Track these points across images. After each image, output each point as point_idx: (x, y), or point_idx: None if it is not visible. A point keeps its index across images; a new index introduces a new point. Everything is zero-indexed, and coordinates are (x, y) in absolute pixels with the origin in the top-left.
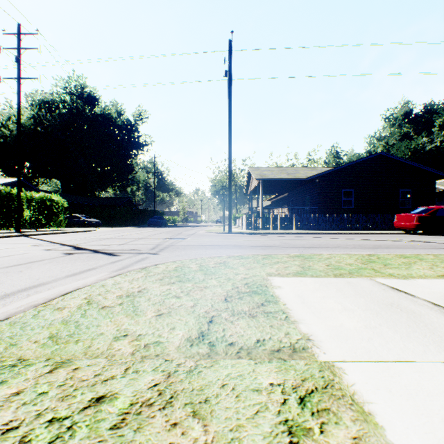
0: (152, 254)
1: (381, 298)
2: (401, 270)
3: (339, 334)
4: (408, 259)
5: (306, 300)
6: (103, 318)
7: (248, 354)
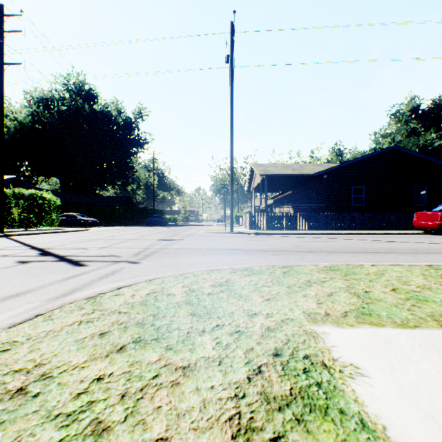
0: (132, 263)
1: None
2: None
3: None
4: None
5: None
6: None
7: None
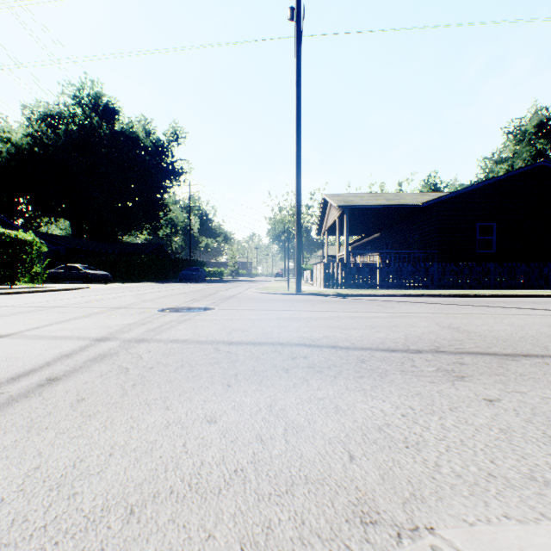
0: None
1: None
2: None
3: None
4: None
5: None
6: None
7: None
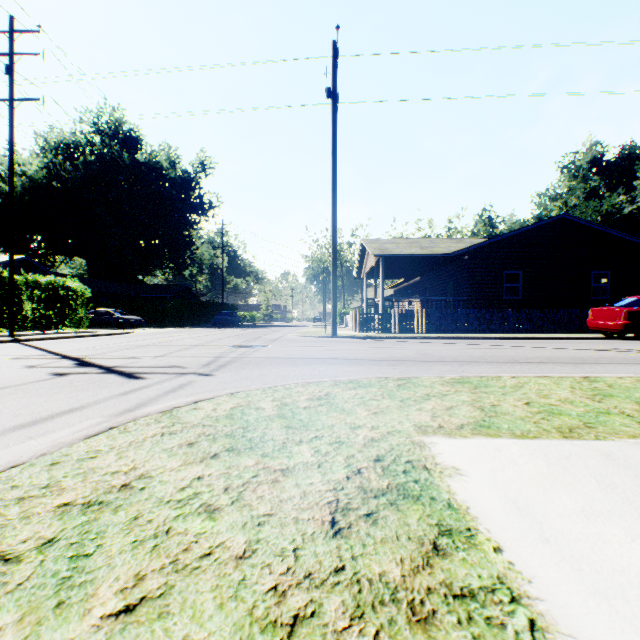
0: (203, 375)
1: None
2: None
3: None
4: None
5: (548, 529)
6: None
7: None
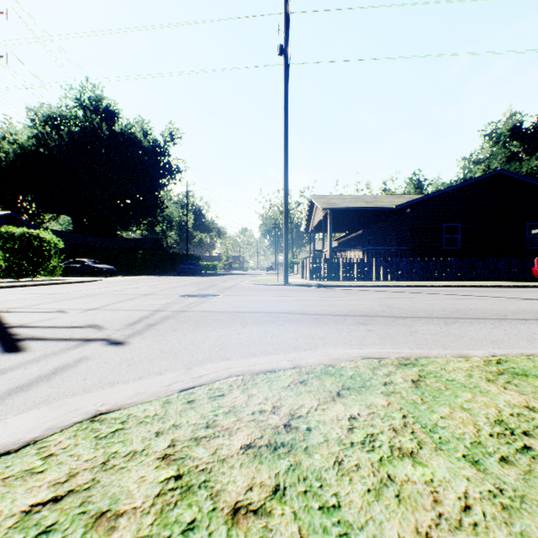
0: (111, 344)
1: None
2: None
3: None
4: None
5: None
6: None
7: None
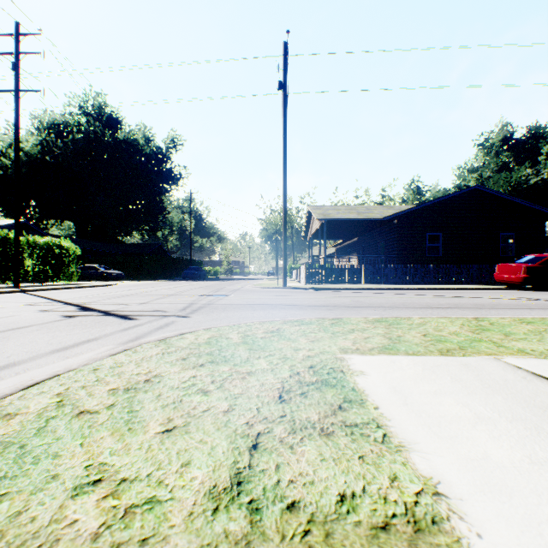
0: (181, 317)
1: (529, 395)
2: (533, 344)
3: (490, 480)
4: (535, 326)
5: (409, 399)
6: (71, 439)
7: (327, 538)
